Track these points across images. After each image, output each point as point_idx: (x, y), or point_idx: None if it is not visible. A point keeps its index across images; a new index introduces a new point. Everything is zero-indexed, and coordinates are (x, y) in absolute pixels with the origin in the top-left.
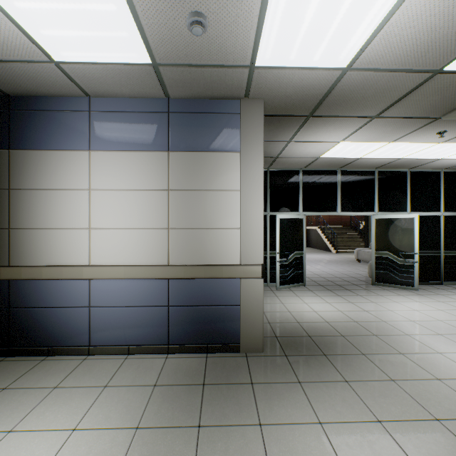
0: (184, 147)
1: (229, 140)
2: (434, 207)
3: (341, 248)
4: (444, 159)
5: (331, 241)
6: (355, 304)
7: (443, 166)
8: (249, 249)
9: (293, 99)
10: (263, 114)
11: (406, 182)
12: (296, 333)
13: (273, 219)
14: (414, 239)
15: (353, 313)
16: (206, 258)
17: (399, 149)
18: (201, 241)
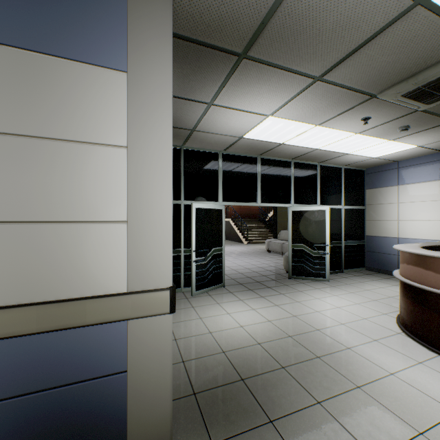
0: None
1: (102, 42)
2: (337, 201)
3: (252, 239)
4: (349, 155)
5: (243, 233)
6: (281, 307)
7: (345, 162)
8: (146, 260)
9: (224, 3)
10: (174, 31)
11: (316, 176)
12: (224, 378)
13: (188, 210)
14: (326, 231)
15: (284, 323)
16: (46, 286)
17: (321, 137)
18: (32, 250)
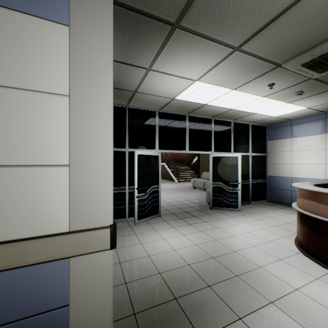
0: None
1: None
2: (246, 149)
3: (181, 178)
4: (256, 114)
5: (175, 174)
6: (205, 233)
7: (252, 120)
8: (87, 201)
9: None
10: None
11: (231, 130)
12: (160, 297)
13: (131, 156)
14: (238, 172)
15: (208, 246)
16: None
17: (235, 99)
18: None
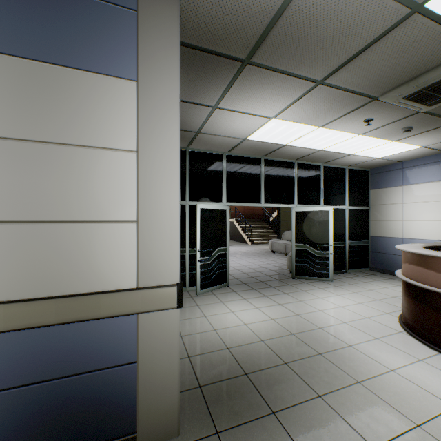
0: (7, 46)
1: (114, 53)
2: (341, 201)
3: (256, 239)
4: (353, 155)
5: (247, 233)
6: (285, 306)
7: (349, 163)
8: (155, 257)
9: (229, 13)
10: (181, 40)
11: (320, 176)
12: (228, 372)
13: (193, 210)
14: (329, 231)
15: (287, 321)
16: (63, 281)
17: (324, 138)
18: (51, 248)
